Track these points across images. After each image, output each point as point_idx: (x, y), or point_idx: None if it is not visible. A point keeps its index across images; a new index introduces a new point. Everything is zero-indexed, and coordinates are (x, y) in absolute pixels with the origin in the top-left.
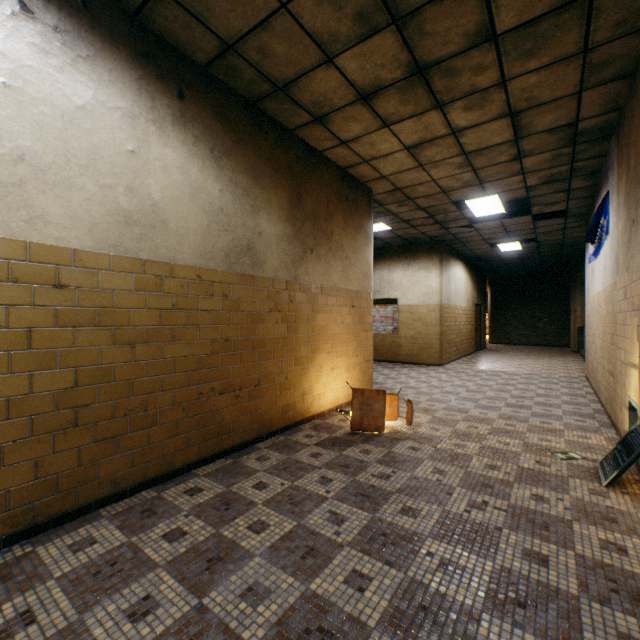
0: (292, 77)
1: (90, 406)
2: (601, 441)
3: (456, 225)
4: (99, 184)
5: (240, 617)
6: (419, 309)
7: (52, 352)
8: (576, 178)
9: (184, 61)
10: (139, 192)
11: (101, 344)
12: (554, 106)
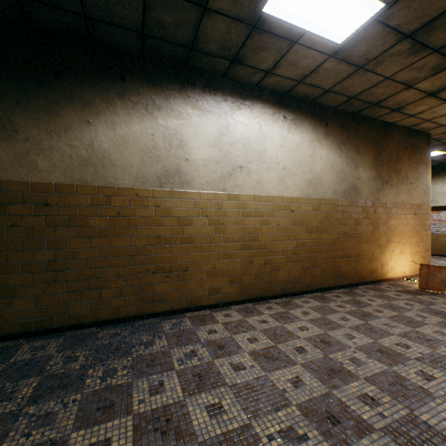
0: (383, 98)
1: (299, 255)
2: None
3: None
4: (301, 171)
5: (385, 328)
6: None
7: (290, 234)
8: None
9: (327, 109)
10: (313, 171)
11: (302, 232)
12: None
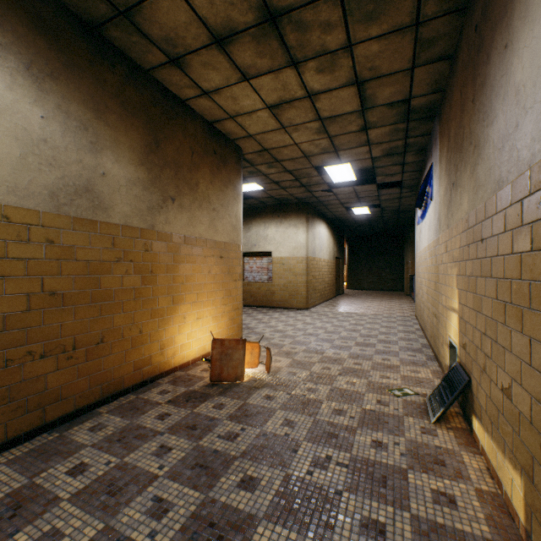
0: None
1: None
2: (428, 374)
3: (318, 189)
4: None
5: None
6: (289, 261)
7: None
8: (409, 153)
9: None
10: None
11: None
12: (392, 80)
